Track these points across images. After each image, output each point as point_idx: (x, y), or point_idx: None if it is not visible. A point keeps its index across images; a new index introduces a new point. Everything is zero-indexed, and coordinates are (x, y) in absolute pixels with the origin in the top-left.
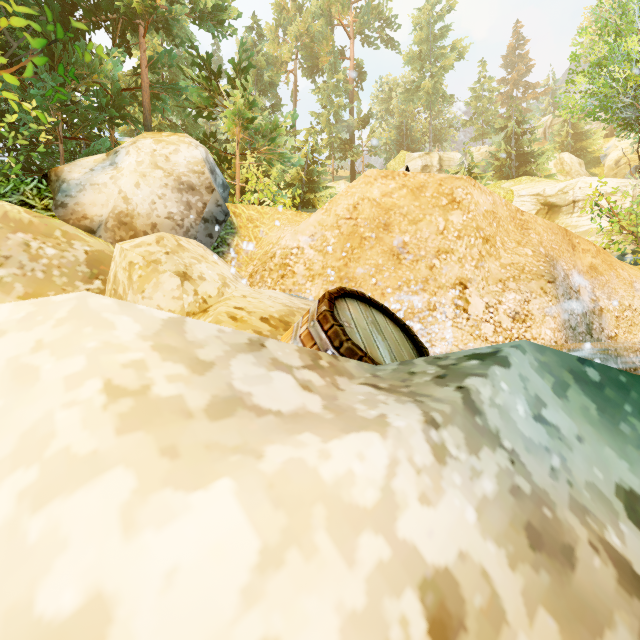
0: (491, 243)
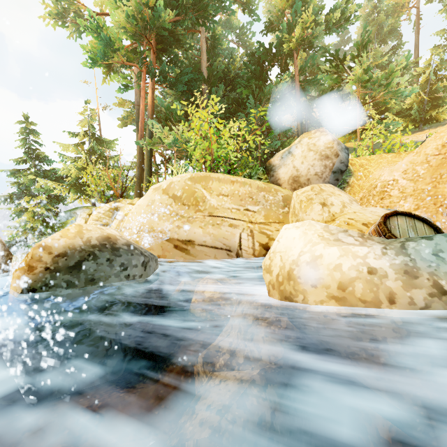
0: None
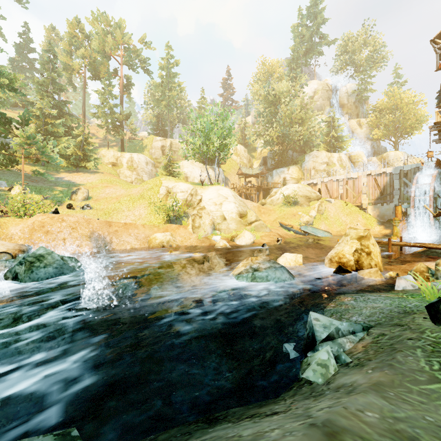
0: (75, 229)
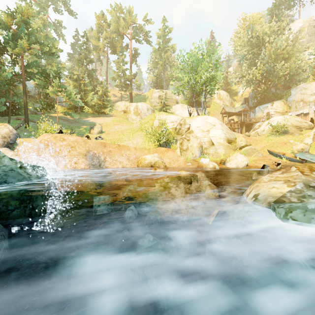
0: (74, 147)
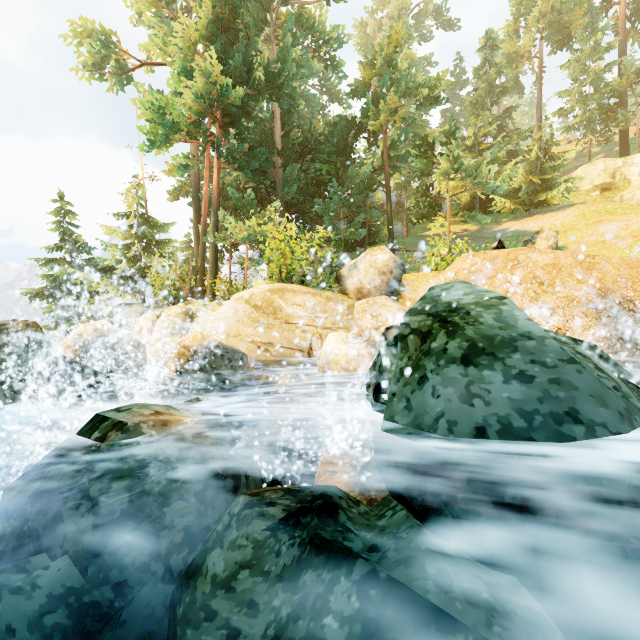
0: (548, 284)
